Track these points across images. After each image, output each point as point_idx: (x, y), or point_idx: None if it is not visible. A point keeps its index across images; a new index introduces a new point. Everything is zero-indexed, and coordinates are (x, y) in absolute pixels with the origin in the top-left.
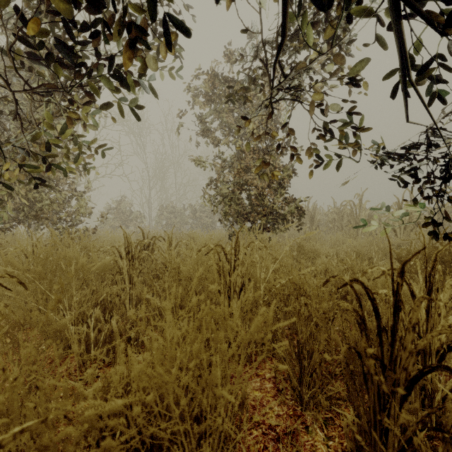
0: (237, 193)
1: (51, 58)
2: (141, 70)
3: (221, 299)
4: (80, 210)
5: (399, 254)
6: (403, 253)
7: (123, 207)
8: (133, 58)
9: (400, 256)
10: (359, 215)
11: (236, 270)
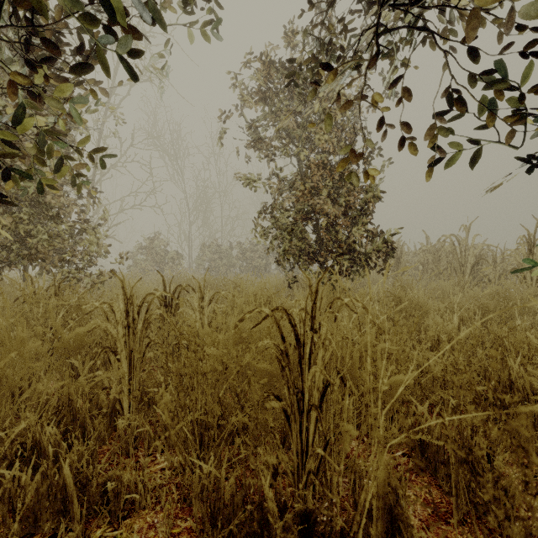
0: (300, 224)
1: None
2: None
3: None
4: (90, 247)
5: None
6: None
7: (157, 245)
8: None
9: None
10: (466, 254)
11: (312, 354)
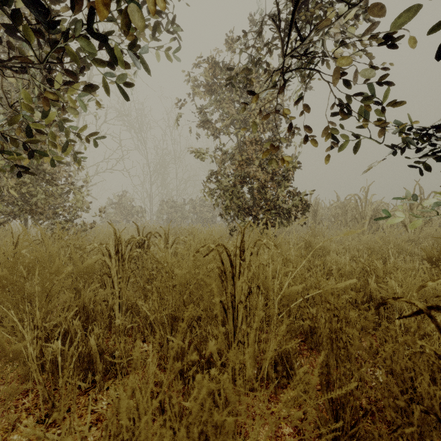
0: (238, 186)
1: (18, 18)
2: (123, 24)
3: (229, 357)
4: (77, 204)
5: (430, 254)
6: (418, 250)
7: (125, 202)
8: (110, 4)
9: (431, 256)
10: (365, 209)
11: (242, 274)
